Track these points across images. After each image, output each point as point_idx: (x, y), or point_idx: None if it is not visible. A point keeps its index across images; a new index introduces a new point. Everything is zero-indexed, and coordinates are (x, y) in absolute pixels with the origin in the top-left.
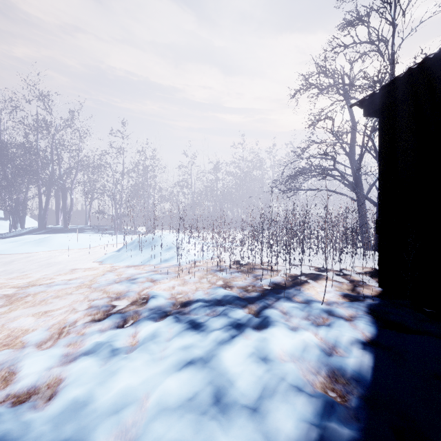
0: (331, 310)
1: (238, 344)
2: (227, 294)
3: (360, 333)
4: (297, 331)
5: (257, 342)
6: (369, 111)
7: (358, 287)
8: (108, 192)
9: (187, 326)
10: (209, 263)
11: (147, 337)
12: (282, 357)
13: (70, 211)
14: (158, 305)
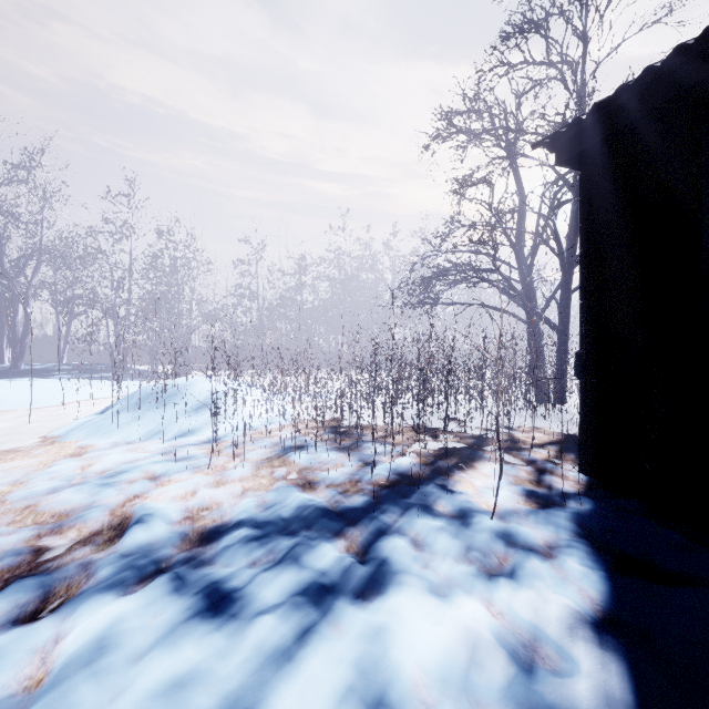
0: (509, 534)
1: (314, 663)
2: (304, 505)
3: (579, 594)
4: (449, 600)
5: (360, 645)
6: (567, 155)
7: (547, 476)
8: (100, 303)
9: (196, 607)
10: (279, 434)
11: (75, 661)
12: (422, 692)
13: (24, 337)
14: (144, 544)
